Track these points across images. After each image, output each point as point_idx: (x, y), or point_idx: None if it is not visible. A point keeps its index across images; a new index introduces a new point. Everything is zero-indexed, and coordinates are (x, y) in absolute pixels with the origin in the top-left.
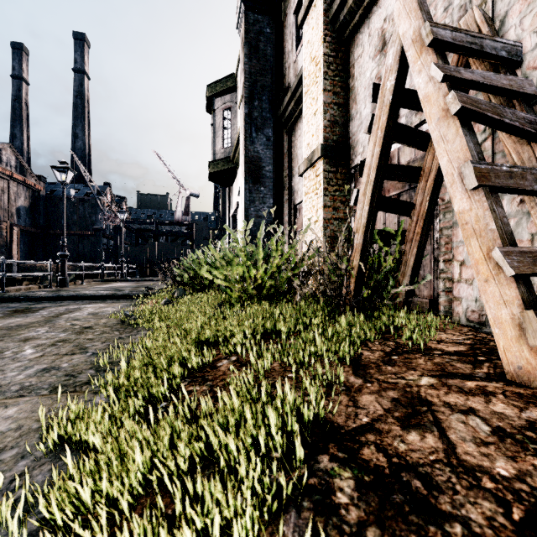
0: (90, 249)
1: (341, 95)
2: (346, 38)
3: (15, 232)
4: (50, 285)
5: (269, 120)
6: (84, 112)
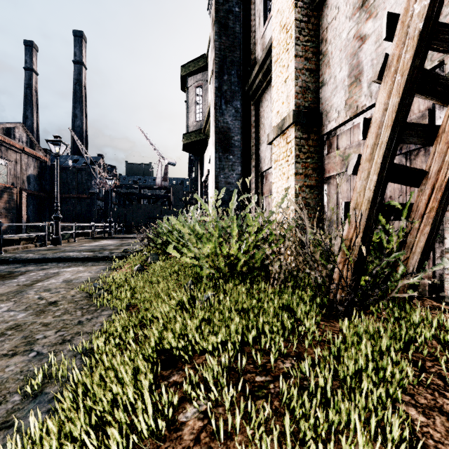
0: (86, 209)
1: (313, 60)
2: (318, 1)
3: (24, 196)
4: (45, 244)
5: (238, 93)
6: (82, 96)
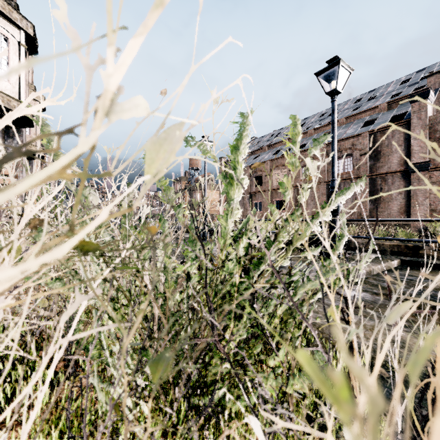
0: None
1: None
2: None
3: None
4: None
5: None
6: None
